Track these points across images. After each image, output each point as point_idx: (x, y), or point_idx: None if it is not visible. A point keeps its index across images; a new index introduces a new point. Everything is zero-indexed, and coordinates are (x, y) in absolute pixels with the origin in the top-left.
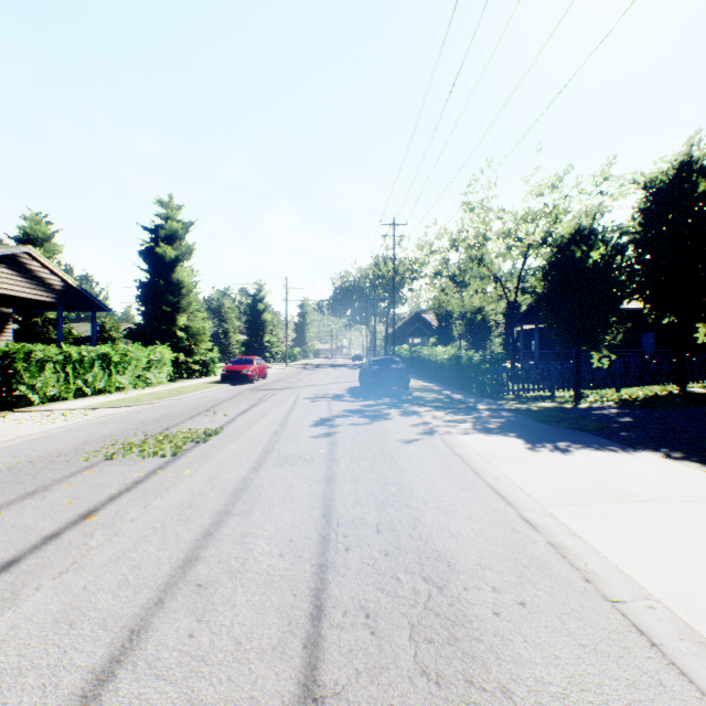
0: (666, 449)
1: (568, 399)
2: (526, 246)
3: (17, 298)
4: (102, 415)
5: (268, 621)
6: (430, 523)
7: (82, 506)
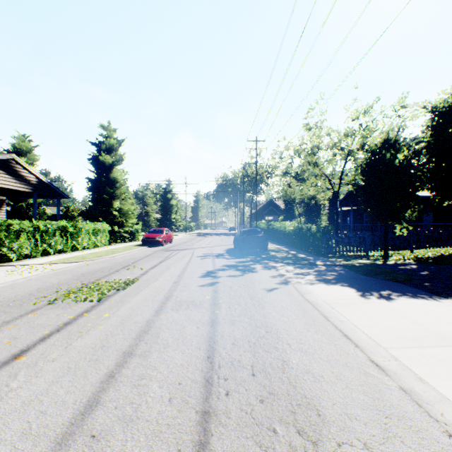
0: None
1: (378, 258)
2: (346, 153)
3: (6, 189)
4: (56, 268)
5: None
6: (296, 366)
7: (17, 346)
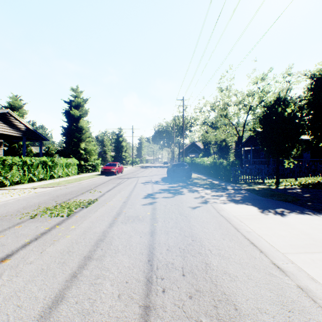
0: None
1: (272, 184)
2: (248, 108)
3: (3, 134)
4: (38, 191)
5: None
6: (216, 268)
7: (4, 252)
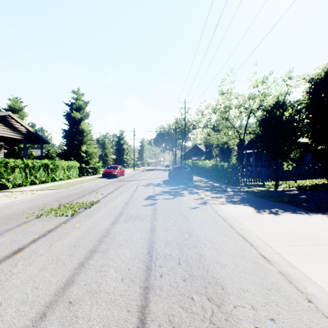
0: None
1: (271, 186)
2: (249, 111)
3: (4, 137)
4: (41, 193)
5: None
6: (209, 258)
7: (15, 246)
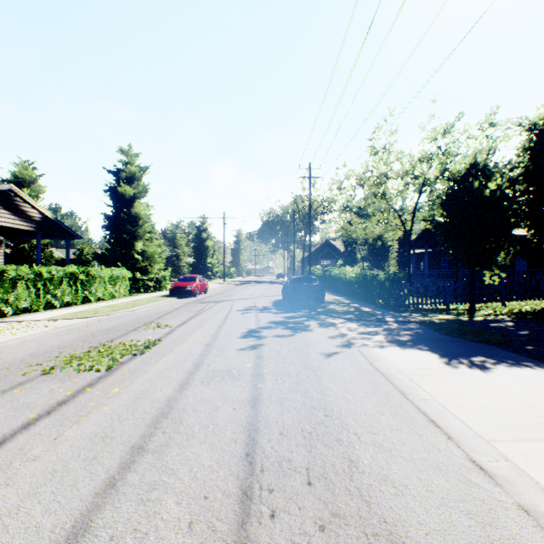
0: None
1: (462, 312)
2: (421, 183)
3: (2, 227)
4: (60, 326)
5: None
6: (368, 469)
7: None
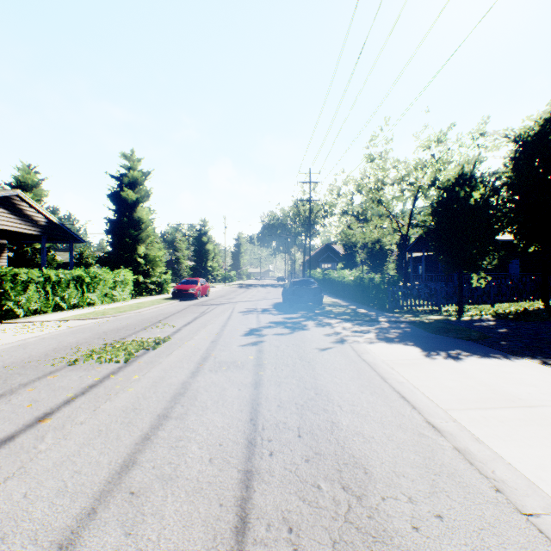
0: (542, 357)
1: (452, 313)
2: (416, 189)
3: (9, 231)
4: (72, 326)
5: (194, 536)
6: (346, 427)
7: (39, 409)
